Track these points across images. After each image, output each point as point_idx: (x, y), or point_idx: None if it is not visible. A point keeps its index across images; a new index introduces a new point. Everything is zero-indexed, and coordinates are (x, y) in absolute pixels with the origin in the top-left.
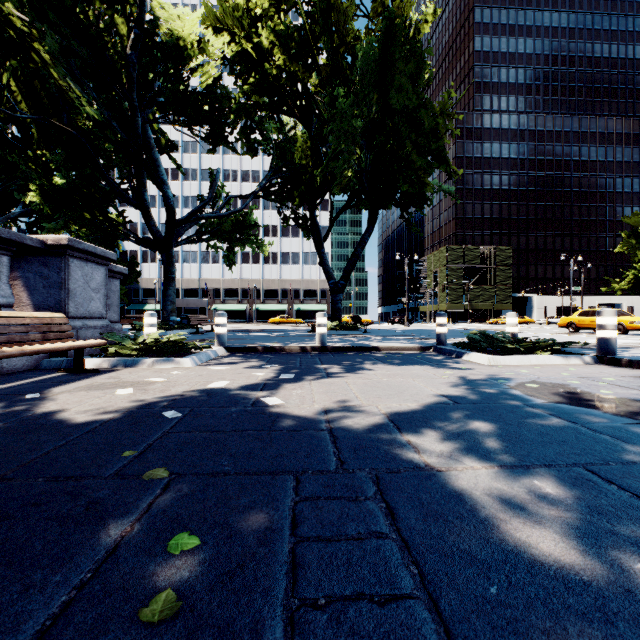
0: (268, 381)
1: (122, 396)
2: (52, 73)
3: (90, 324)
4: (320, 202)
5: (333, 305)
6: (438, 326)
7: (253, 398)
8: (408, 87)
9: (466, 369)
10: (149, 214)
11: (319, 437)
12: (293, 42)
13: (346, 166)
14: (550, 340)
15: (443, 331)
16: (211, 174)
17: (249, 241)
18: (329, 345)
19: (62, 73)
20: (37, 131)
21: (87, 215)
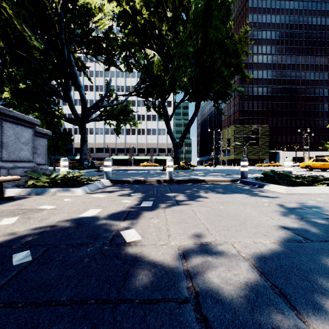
0: (132, 209)
1: (1, 227)
2: (13, 21)
3: (20, 165)
4: (168, 97)
5: (175, 155)
6: (242, 167)
7: (114, 230)
8: (220, 26)
9: (275, 197)
10: (72, 104)
11: (184, 324)
12: (152, 3)
13: (183, 75)
14: (320, 176)
15: (245, 170)
16: (107, 82)
17: (128, 120)
18: (174, 179)
19: (20, 21)
20: (9, 58)
21: (37, 105)
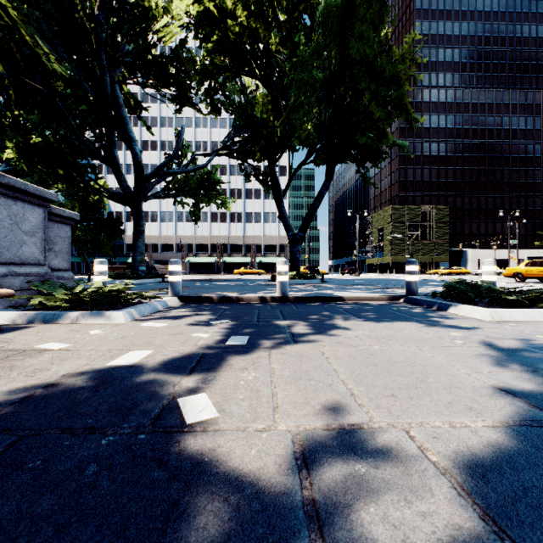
0: (209, 350)
1: None
2: (18, 28)
3: (20, 271)
4: (280, 157)
5: (292, 256)
6: (408, 274)
7: (167, 395)
8: (369, 34)
9: (472, 328)
10: (119, 170)
11: None
12: None
13: (305, 118)
14: None
15: (414, 280)
16: (177, 133)
17: (213, 196)
18: (290, 295)
19: (30, 30)
20: (14, 92)
21: (61, 171)
